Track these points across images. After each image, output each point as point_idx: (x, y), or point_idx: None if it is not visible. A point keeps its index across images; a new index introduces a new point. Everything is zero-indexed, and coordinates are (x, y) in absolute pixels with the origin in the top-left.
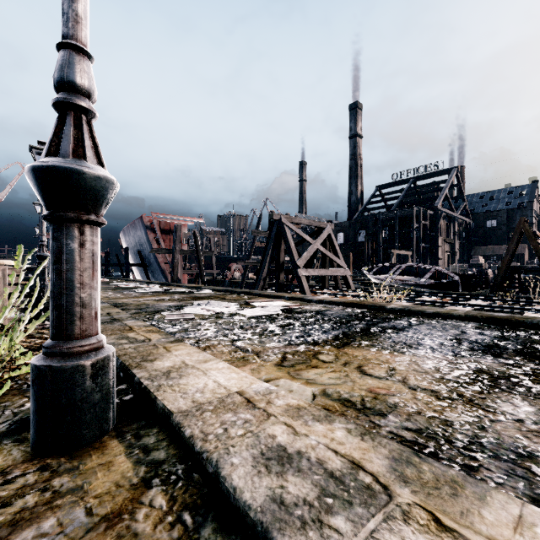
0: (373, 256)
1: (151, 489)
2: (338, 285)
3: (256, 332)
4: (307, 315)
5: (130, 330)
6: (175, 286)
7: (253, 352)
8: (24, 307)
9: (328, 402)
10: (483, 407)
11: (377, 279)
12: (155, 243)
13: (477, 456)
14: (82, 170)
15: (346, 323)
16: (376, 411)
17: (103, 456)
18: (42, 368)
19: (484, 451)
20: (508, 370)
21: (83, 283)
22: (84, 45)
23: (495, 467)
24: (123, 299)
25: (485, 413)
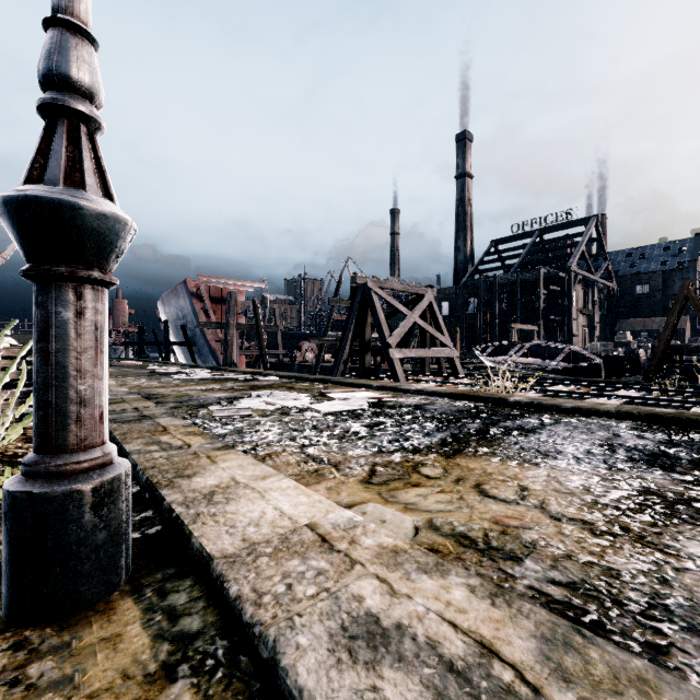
0: (487, 331)
1: (175, 683)
2: (442, 370)
3: (334, 435)
4: (403, 410)
5: (163, 431)
6: (229, 371)
7: (330, 463)
8: (23, 400)
9: (437, 538)
10: (661, 548)
11: (493, 362)
12: (203, 315)
13: (663, 629)
14: (77, 204)
15: (455, 422)
16: (507, 553)
17: (108, 624)
18: (18, 495)
19: (673, 620)
20: (687, 491)
21: (81, 370)
22: (84, 23)
23: (694, 646)
24: (159, 389)
25: (665, 556)
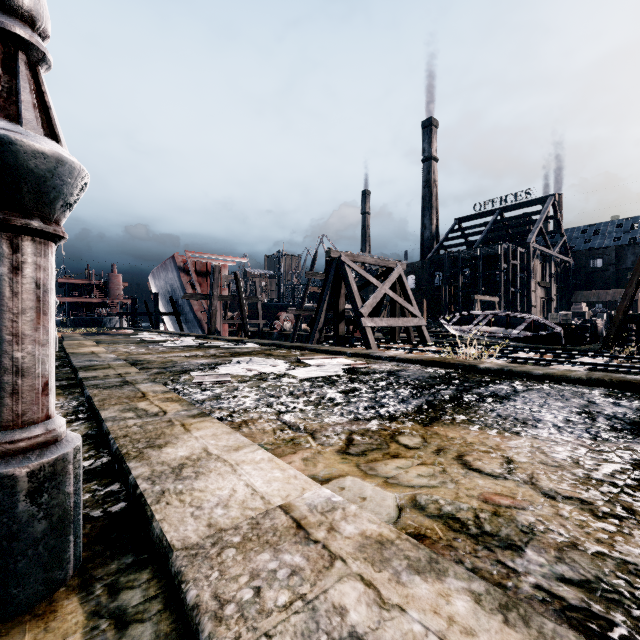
0: (451, 303)
1: None
2: (411, 338)
3: (310, 401)
4: (376, 376)
5: (142, 397)
6: (213, 339)
7: (306, 430)
8: None
9: (423, 520)
10: None
11: (458, 331)
12: (190, 287)
13: None
14: (7, 137)
15: (429, 388)
16: (503, 540)
17: (44, 635)
18: None
19: None
20: None
21: (17, 335)
22: None
23: None
24: (146, 356)
25: None
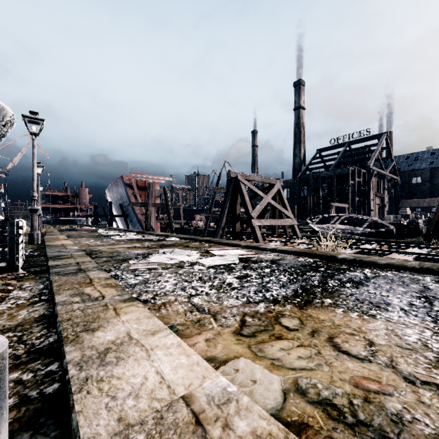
0: (314, 208)
1: None
2: (286, 233)
3: (213, 285)
4: (263, 264)
5: (89, 283)
6: (148, 234)
7: (210, 312)
8: None
9: (305, 406)
10: None
11: (320, 228)
12: (133, 198)
13: None
14: None
15: (302, 275)
16: (377, 431)
17: None
18: None
19: None
20: None
21: None
22: None
23: None
24: (100, 247)
25: None
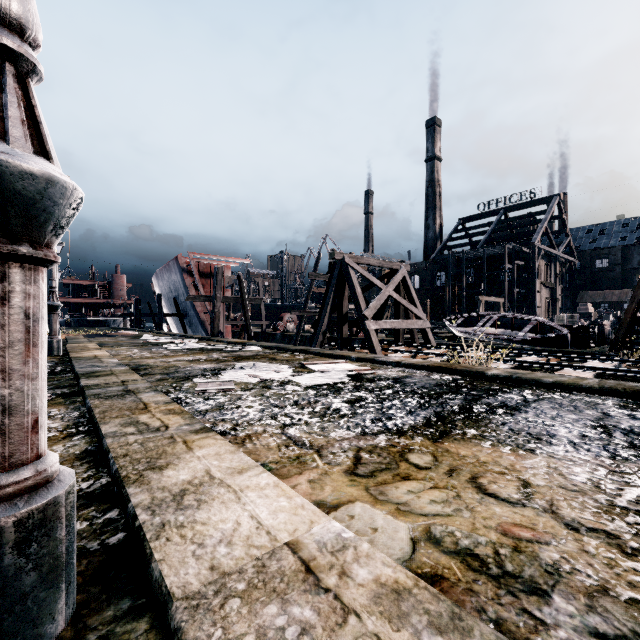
0: (455, 303)
1: None
2: (415, 340)
3: (315, 412)
4: (382, 384)
5: (144, 409)
6: (216, 341)
7: (312, 447)
8: None
9: (439, 557)
10: None
11: (463, 333)
12: (193, 289)
13: None
14: None
15: (436, 398)
16: (527, 583)
17: None
18: None
19: None
20: None
21: (4, 370)
22: None
23: None
24: (149, 360)
25: None
